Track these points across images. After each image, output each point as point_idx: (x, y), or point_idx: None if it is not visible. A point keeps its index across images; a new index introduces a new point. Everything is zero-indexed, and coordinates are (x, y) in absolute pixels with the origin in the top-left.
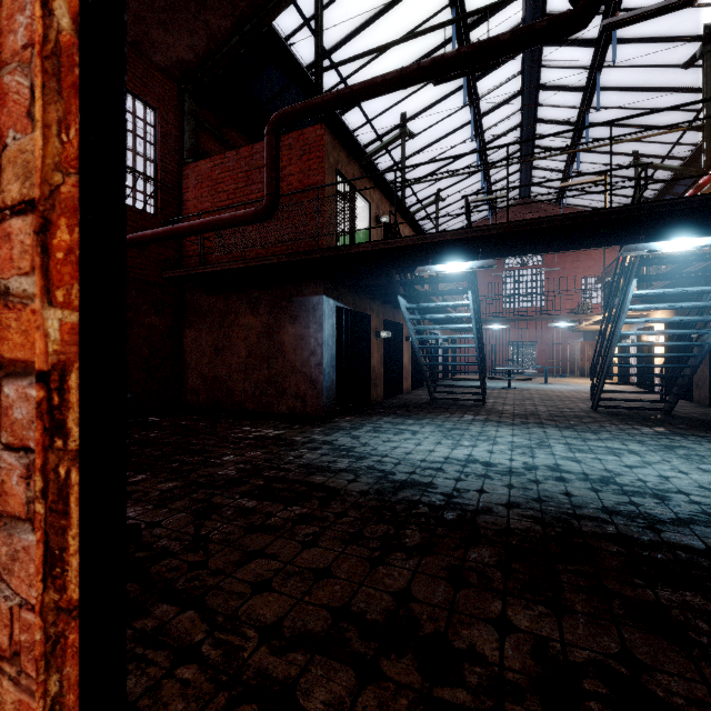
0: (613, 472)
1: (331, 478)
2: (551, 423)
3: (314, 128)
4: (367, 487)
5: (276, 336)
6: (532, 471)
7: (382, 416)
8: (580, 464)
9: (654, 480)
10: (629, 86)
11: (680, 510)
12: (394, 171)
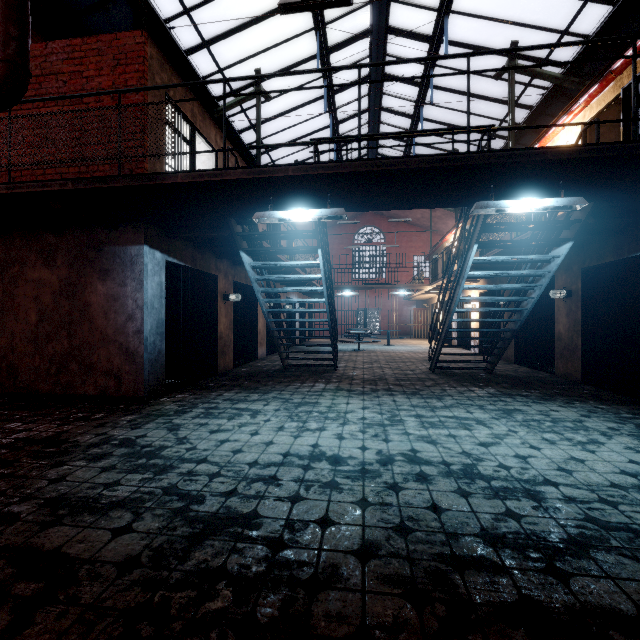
0: (473, 456)
1: (85, 529)
2: (399, 389)
3: (133, 33)
4: (141, 544)
5: (79, 295)
6: (388, 467)
7: (224, 390)
8: (437, 447)
9: (515, 464)
10: (454, 88)
11: (564, 518)
12: (223, 81)
